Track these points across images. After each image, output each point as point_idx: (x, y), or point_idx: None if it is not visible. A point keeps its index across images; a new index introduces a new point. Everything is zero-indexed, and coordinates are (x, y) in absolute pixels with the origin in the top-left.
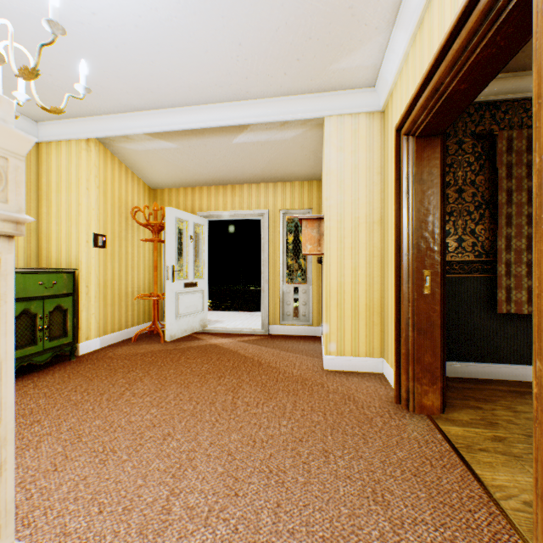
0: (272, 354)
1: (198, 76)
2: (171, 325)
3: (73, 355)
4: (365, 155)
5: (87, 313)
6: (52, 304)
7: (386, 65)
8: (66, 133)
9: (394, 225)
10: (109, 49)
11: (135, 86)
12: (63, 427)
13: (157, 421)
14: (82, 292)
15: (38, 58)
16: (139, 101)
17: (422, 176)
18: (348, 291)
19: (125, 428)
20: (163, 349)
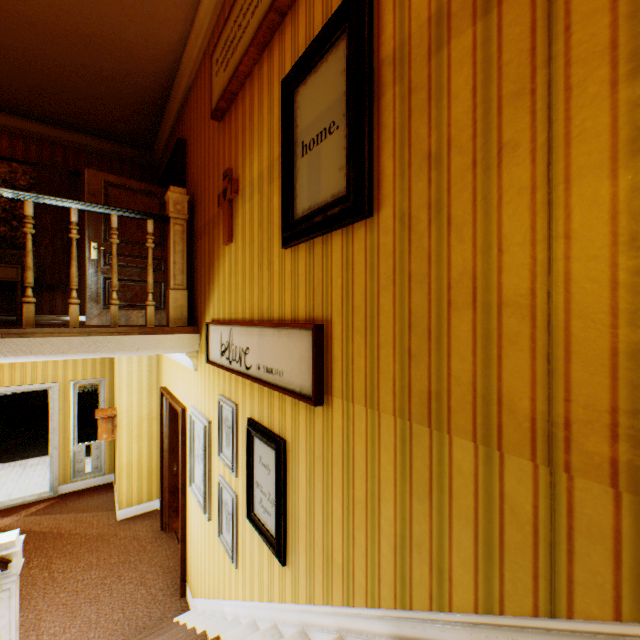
0: (71, 519)
1: None
2: None
3: None
4: (148, 377)
5: None
6: None
7: None
8: None
9: (161, 437)
10: None
11: None
12: None
13: None
14: None
15: None
16: None
17: (174, 417)
18: (136, 464)
19: None
20: None
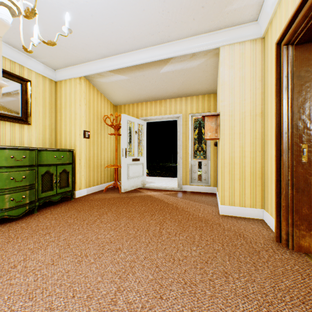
0: (185, 202)
1: (139, 29)
2: (125, 183)
3: (72, 197)
4: (249, 69)
5: (80, 174)
6: (61, 168)
7: (267, 0)
8: (69, 75)
9: (275, 112)
10: (88, 18)
11: (103, 41)
12: (61, 237)
13: (113, 239)
14: (77, 162)
15: (35, 2)
16: (106, 51)
17: (300, 73)
18: (237, 162)
19: (94, 241)
20: (120, 197)
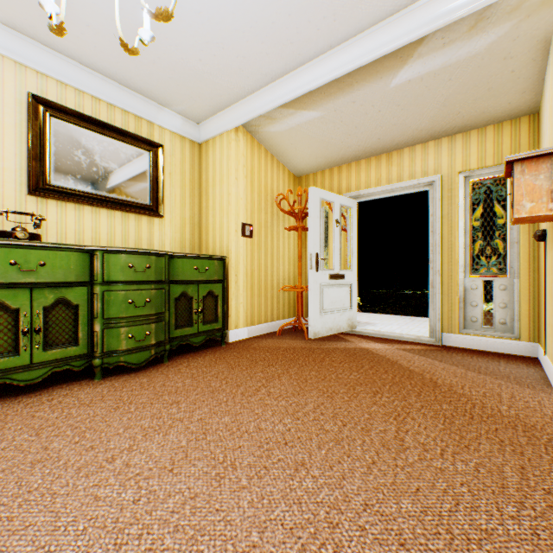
0: (453, 373)
1: None
2: (314, 321)
3: (223, 341)
4: None
5: (236, 302)
6: (205, 289)
7: None
8: (219, 128)
9: None
10: None
11: (273, 41)
12: (194, 415)
13: (289, 437)
14: (231, 280)
15: None
16: (278, 63)
17: None
18: None
19: (252, 435)
20: (305, 347)
